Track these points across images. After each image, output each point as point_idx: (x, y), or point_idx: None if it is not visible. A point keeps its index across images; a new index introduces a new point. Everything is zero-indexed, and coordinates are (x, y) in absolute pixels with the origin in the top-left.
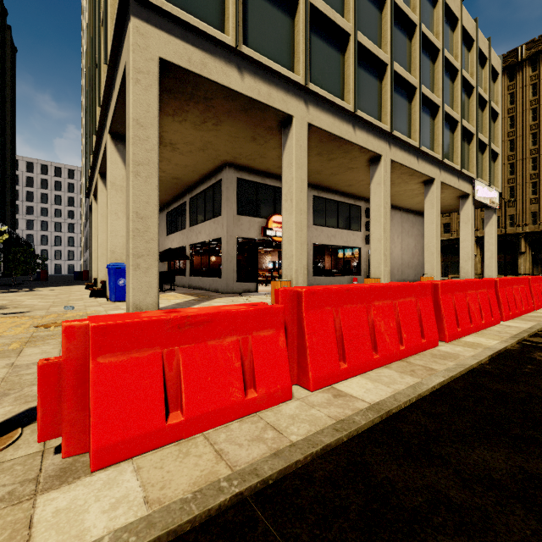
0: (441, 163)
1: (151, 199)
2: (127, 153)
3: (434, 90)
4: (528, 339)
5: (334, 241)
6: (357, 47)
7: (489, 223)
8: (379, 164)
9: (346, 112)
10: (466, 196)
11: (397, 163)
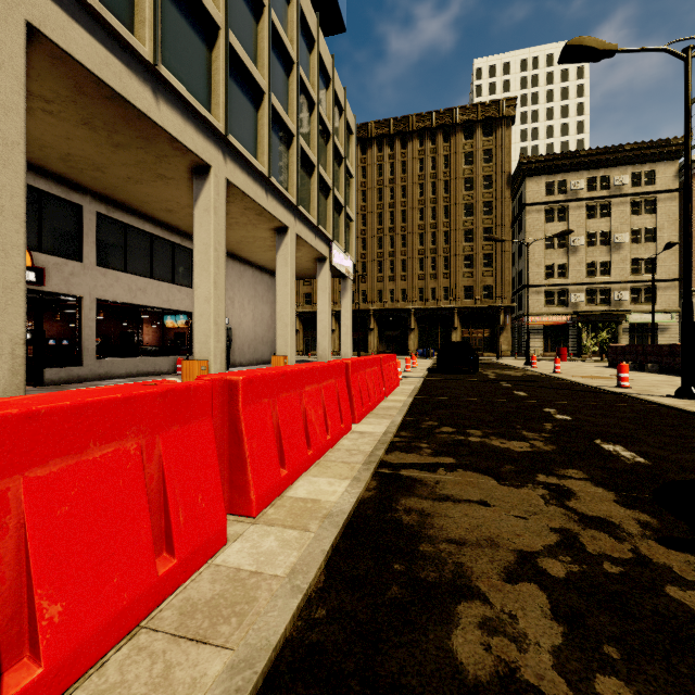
0: (297, 210)
1: None
2: None
3: (288, 111)
4: (386, 458)
5: (143, 299)
6: None
7: (345, 295)
8: (208, 180)
9: (138, 57)
10: (324, 259)
11: (237, 189)
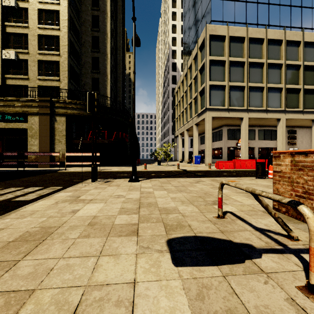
0: None
1: (210, 144)
2: (205, 135)
3: None
4: None
5: (268, 145)
6: (268, 87)
7: None
8: (280, 121)
9: (263, 110)
10: None
11: (290, 118)
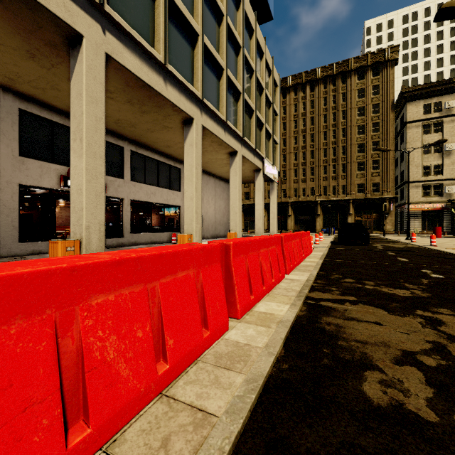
0: (242, 140)
1: None
2: None
3: (237, 78)
4: (310, 295)
5: (154, 199)
6: (169, 2)
7: (272, 193)
8: (192, 127)
9: (156, 61)
10: (259, 170)
11: (208, 130)
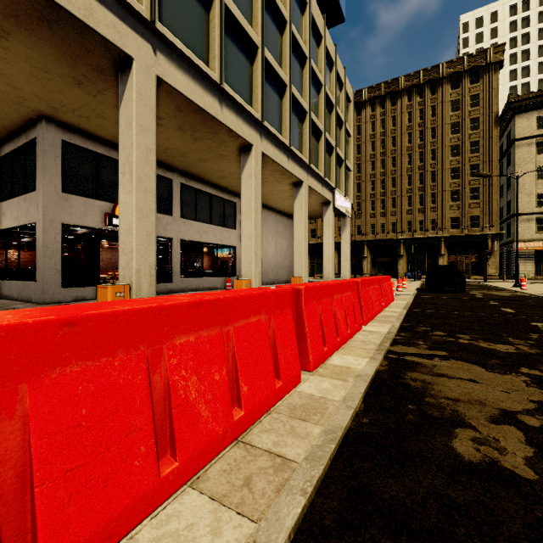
0: (309, 168)
1: None
2: None
3: (302, 95)
4: (391, 349)
5: (206, 238)
6: (225, 12)
7: (344, 230)
8: (250, 154)
9: (211, 81)
10: (328, 203)
11: (269, 158)
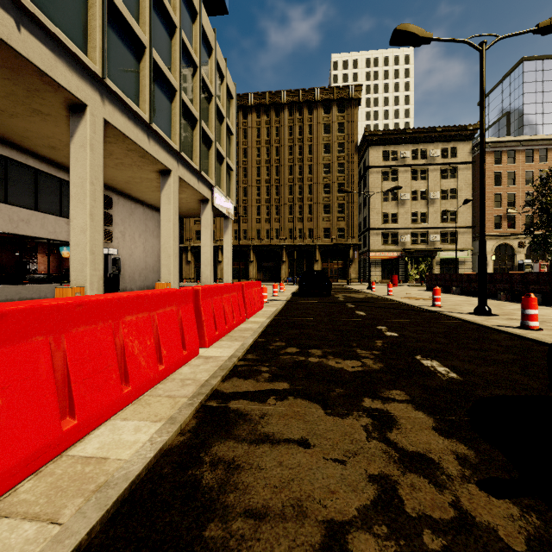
0: (180, 156)
1: None
2: None
3: (171, 69)
4: (220, 387)
5: (26, 229)
6: None
7: (226, 232)
8: (84, 117)
9: None
10: (206, 200)
11: (117, 130)
